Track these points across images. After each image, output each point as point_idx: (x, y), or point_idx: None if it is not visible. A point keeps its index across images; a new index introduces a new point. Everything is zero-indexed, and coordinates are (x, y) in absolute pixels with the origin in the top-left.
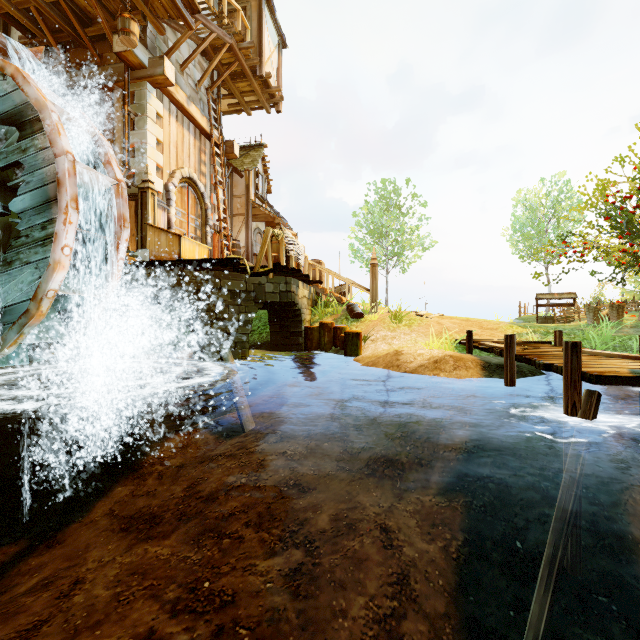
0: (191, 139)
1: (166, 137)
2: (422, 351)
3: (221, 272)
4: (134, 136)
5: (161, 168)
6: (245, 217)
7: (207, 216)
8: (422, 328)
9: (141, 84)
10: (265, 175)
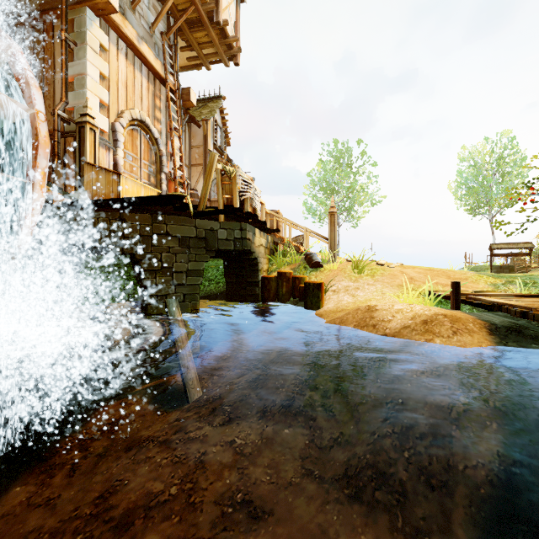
0: (144, 82)
1: (113, 74)
2: (400, 306)
3: (167, 216)
4: (74, 67)
5: (107, 106)
6: (203, 167)
7: (162, 163)
8: (386, 278)
9: (81, 10)
10: (224, 128)
